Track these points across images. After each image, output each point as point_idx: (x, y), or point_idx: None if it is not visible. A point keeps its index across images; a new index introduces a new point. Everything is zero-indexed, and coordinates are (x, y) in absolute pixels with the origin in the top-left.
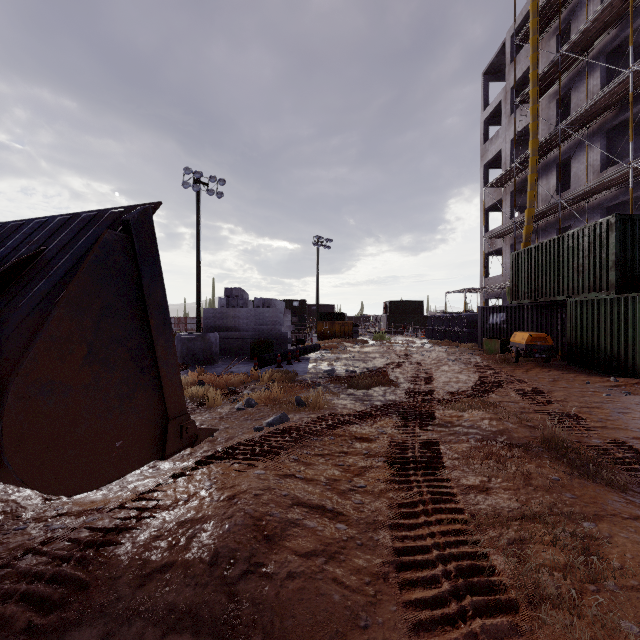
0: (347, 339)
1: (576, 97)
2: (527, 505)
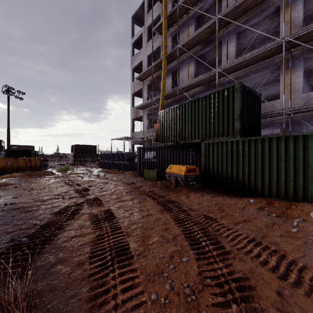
0: (32, 172)
1: (182, 36)
2: None
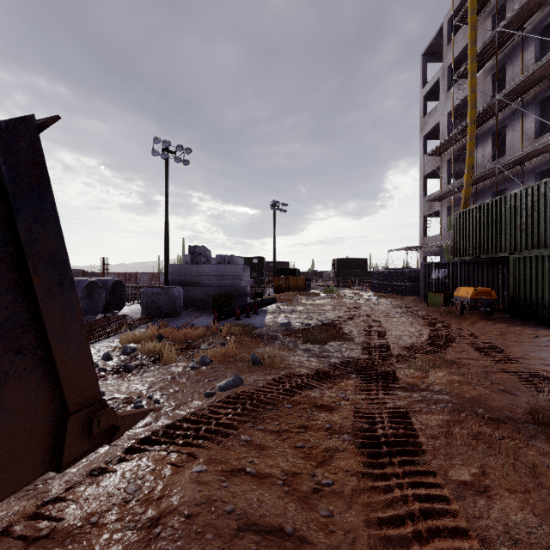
0: (301, 292)
1: (511, 71)
2: (549, 522)
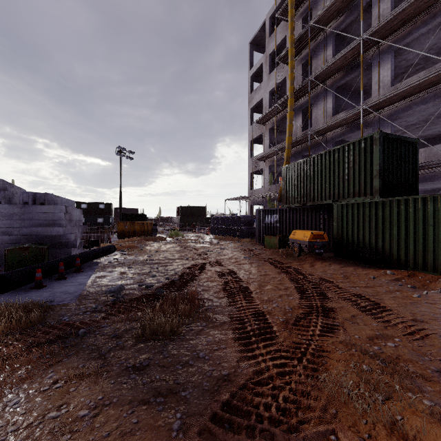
0: (147, 237)
1: (316, 63)
2: None
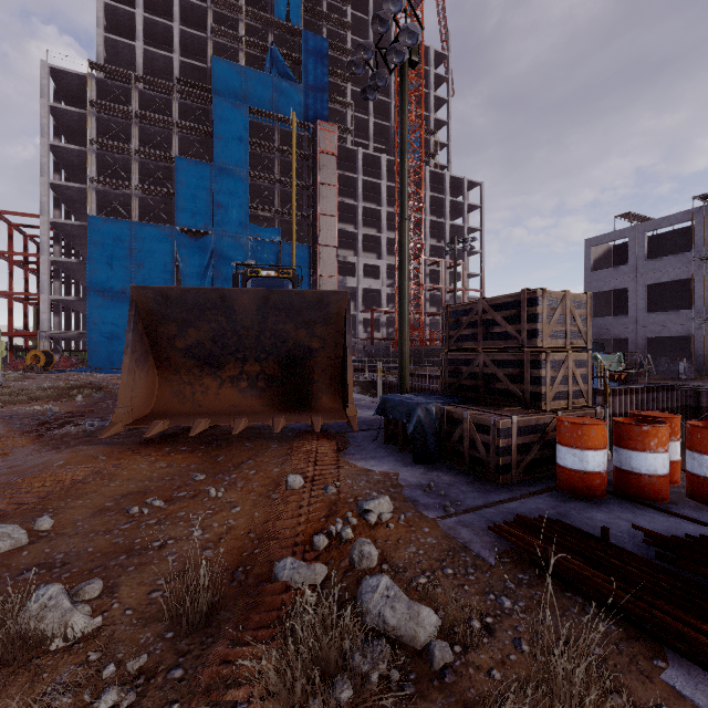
0: None
1: None
2: None
